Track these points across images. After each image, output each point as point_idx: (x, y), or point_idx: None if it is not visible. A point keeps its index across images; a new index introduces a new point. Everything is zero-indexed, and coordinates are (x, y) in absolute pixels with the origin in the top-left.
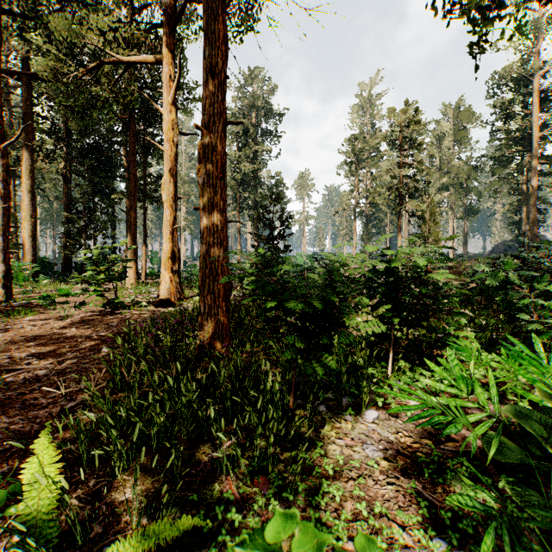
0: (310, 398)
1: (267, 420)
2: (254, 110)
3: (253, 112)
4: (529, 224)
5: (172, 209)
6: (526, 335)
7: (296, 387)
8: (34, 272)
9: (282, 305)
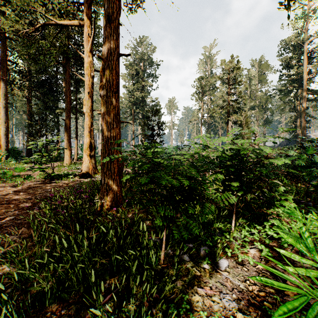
0: (177, 253)
1: (144, 269)
2: (142, 61)
3: (141, 62)
4: (301, 129)
5: (90, 117)
6: (315, 197)
7: (166, 239)
8: (7, 156)
9: (155, 181)
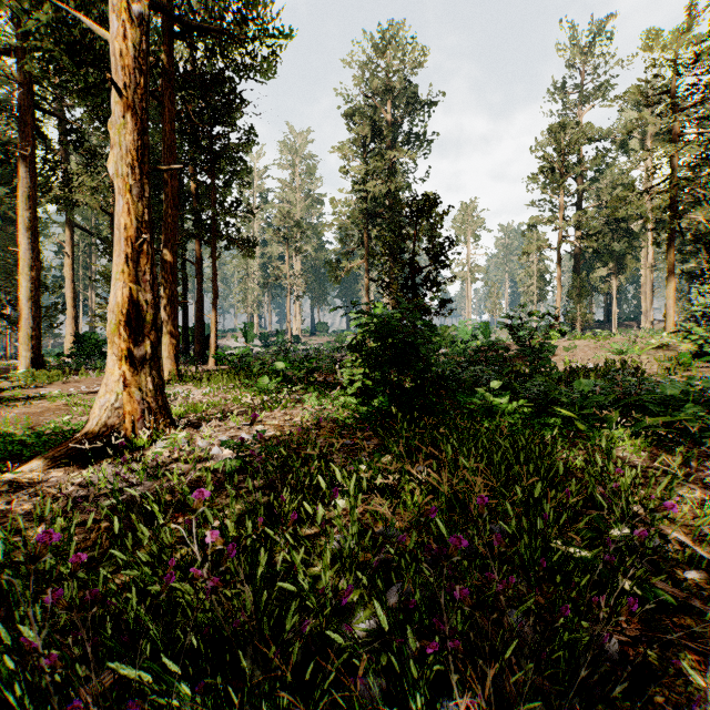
0: None
1: None
2: (390, 100)
3: (388, 104)
4: None
5: (131, 195)
6: None
7: None
8: (36, 354)
9: None
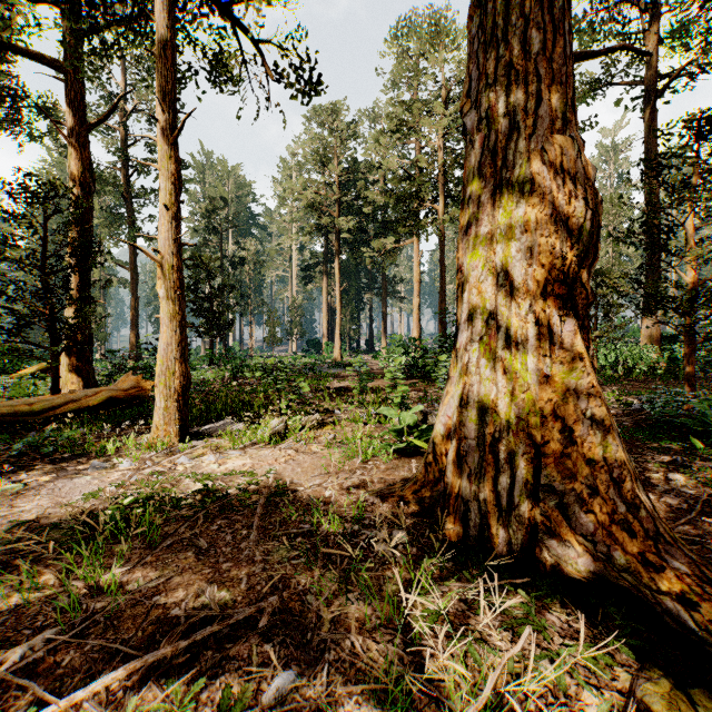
0: None
1: None
2: None
3: None
4: None
5: (418, 315)
6: None
7: None
8: None
9: None
